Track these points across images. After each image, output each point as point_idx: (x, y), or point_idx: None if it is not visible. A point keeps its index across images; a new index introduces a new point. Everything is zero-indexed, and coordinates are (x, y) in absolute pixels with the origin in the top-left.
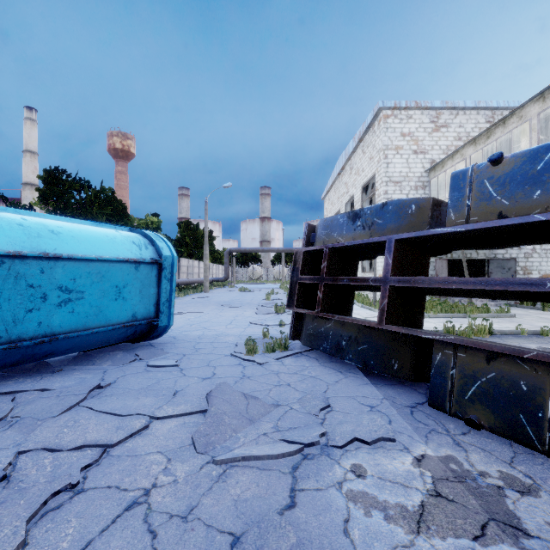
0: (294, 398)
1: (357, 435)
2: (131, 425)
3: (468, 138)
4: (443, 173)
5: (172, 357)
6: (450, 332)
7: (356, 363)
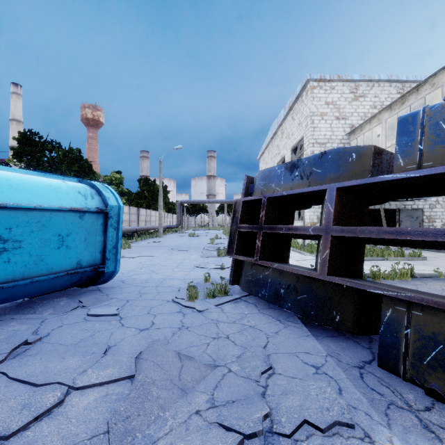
0: (232, 355)
1: (306, 415)
2: (42, 402)
3: (382, 107)
4: (361, 136)
5: (115, 304)
6: (376, 275)
7: (295, 313)
